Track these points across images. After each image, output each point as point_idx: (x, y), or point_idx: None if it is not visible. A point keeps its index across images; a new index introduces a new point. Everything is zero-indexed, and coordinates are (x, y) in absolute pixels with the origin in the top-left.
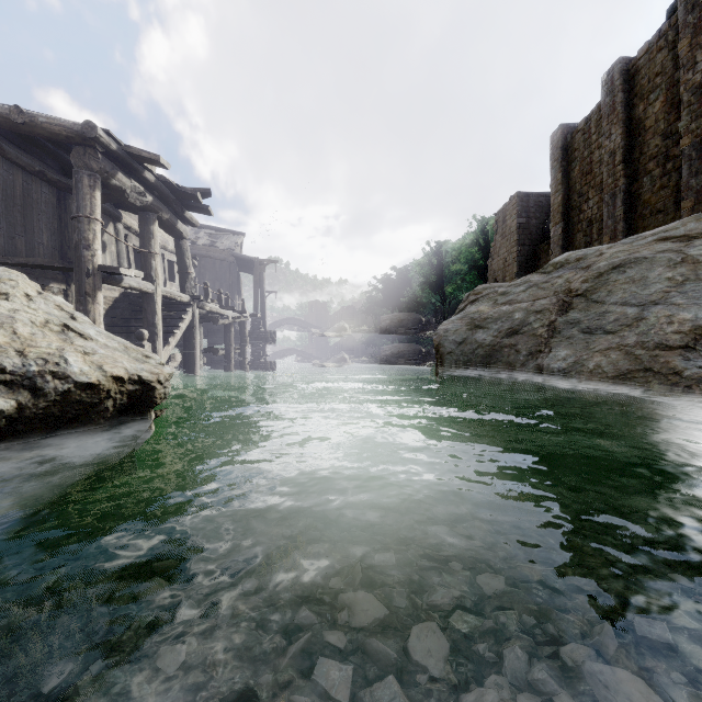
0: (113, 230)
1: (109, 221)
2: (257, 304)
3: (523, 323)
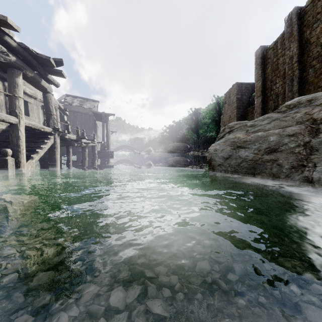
0: (2, 86)
1: None
2: (103, 137)
3: (279, 143)
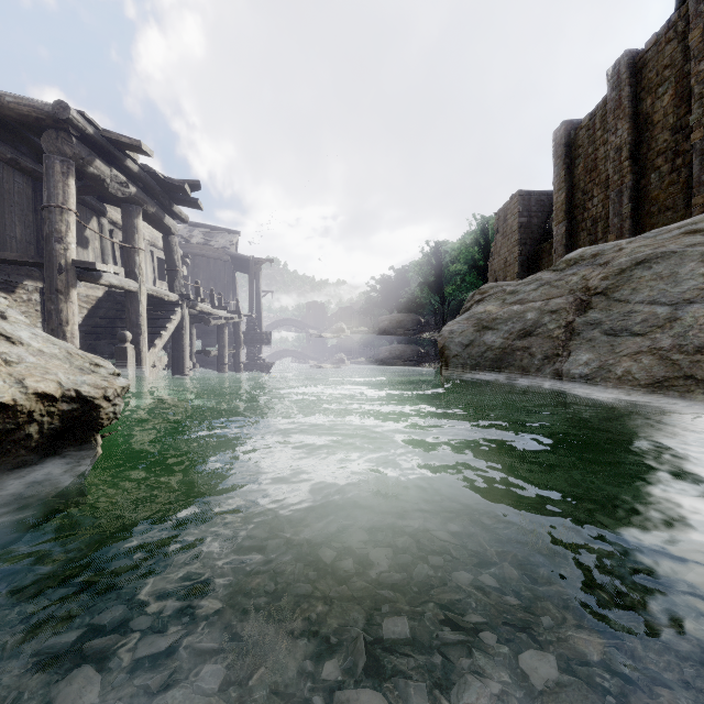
0: (97, 225)
1: (92, 215)
2: (252, 304)
3: (537, 323)
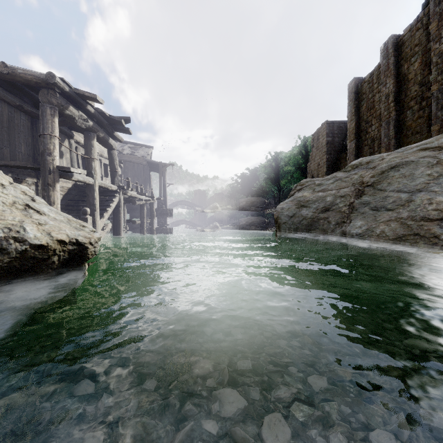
0: (68, 144)
1: (65, 138)
2: (161, 191)
3: (332, 203)
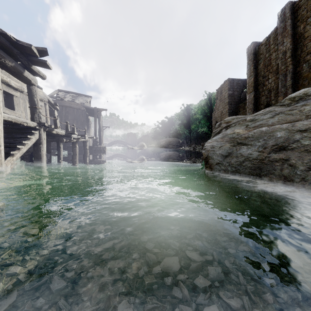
0: None
1: None
2: (95, 132)
3: (289, 140)
